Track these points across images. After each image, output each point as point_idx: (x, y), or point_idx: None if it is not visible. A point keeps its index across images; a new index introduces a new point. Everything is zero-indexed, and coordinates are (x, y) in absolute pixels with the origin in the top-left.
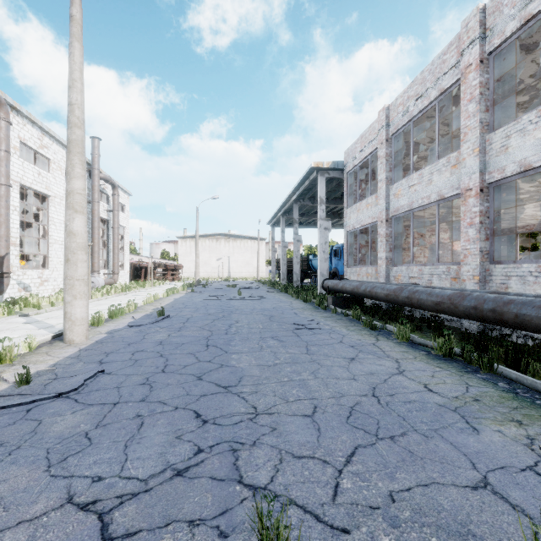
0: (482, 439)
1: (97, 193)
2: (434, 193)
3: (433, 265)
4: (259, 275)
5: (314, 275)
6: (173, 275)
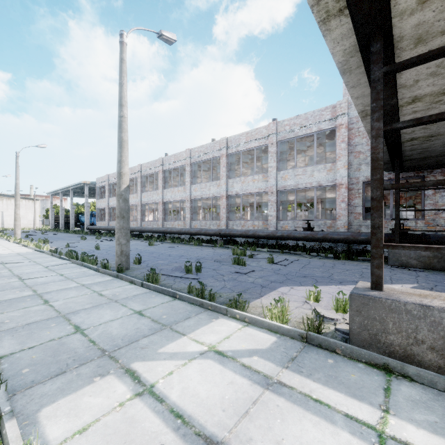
0: (103, 239)
1: None
2: None
3: None
4: (35, 226)
5: (82, 225)
6: None
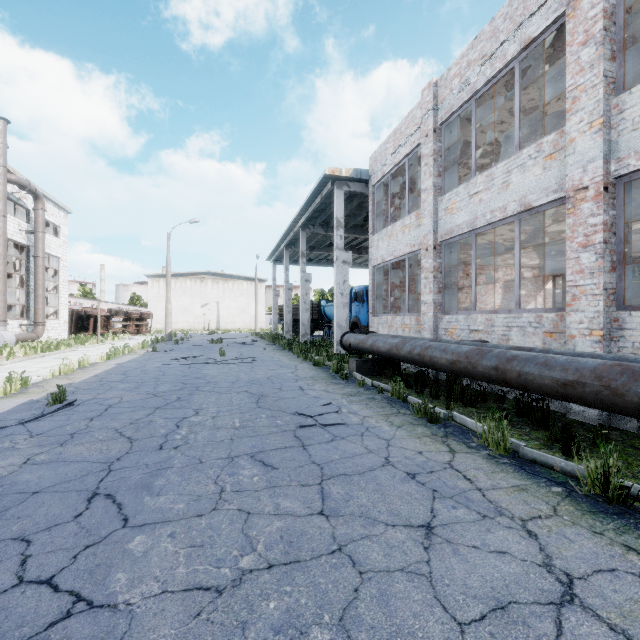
0: None
1: (2, 203)
2: (512, 201)
3: (510, 313)
4: (257, 327)
5: (327, 327)
6: (139, 327)
